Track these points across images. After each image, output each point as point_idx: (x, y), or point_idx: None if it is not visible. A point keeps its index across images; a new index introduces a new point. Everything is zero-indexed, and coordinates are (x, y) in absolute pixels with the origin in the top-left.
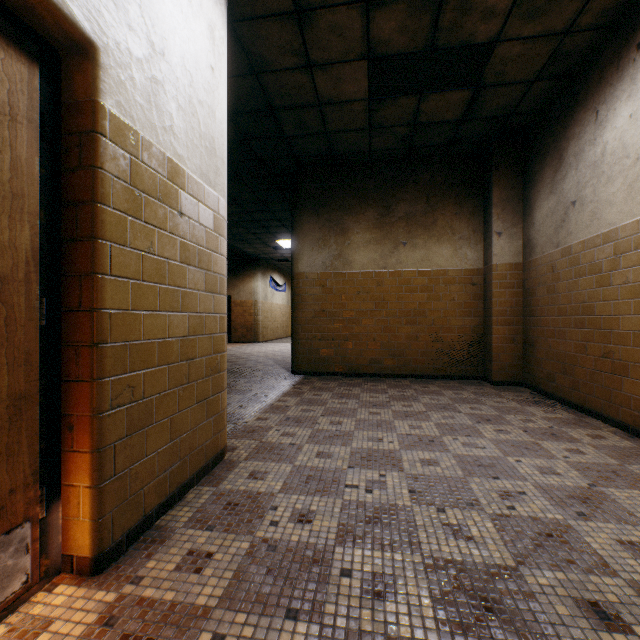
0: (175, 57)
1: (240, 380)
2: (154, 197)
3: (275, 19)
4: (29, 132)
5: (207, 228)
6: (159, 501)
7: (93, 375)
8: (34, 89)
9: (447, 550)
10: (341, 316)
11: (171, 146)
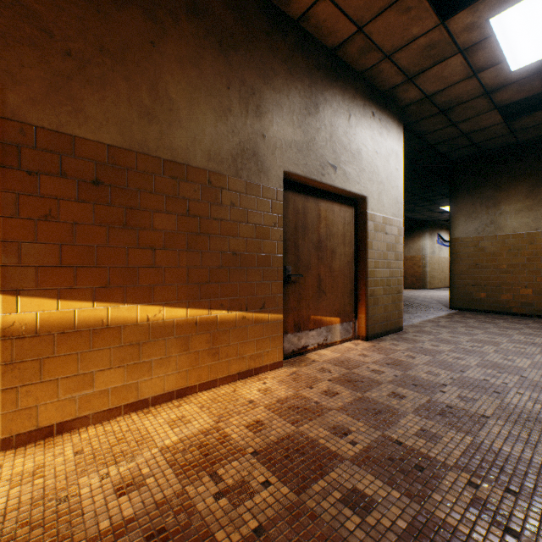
0: (384, 179)
1: (409, 308)
2: (378, 231)
3: (428, 118)
4: (352, 225)
5: (395, 235)
6: (380, 331)
7: (365, 286)
8: (352, 213)
9: (495, 360)
10: (492, 268)
11: (383, 211)
